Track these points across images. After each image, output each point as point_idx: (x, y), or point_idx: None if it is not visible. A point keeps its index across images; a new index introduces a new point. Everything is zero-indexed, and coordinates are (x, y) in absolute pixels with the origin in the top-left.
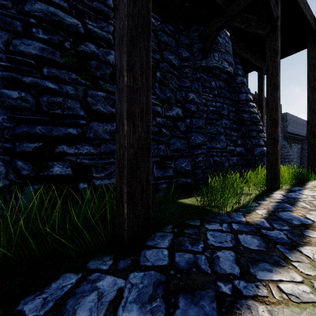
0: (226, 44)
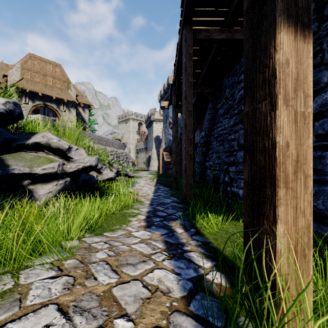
0: None
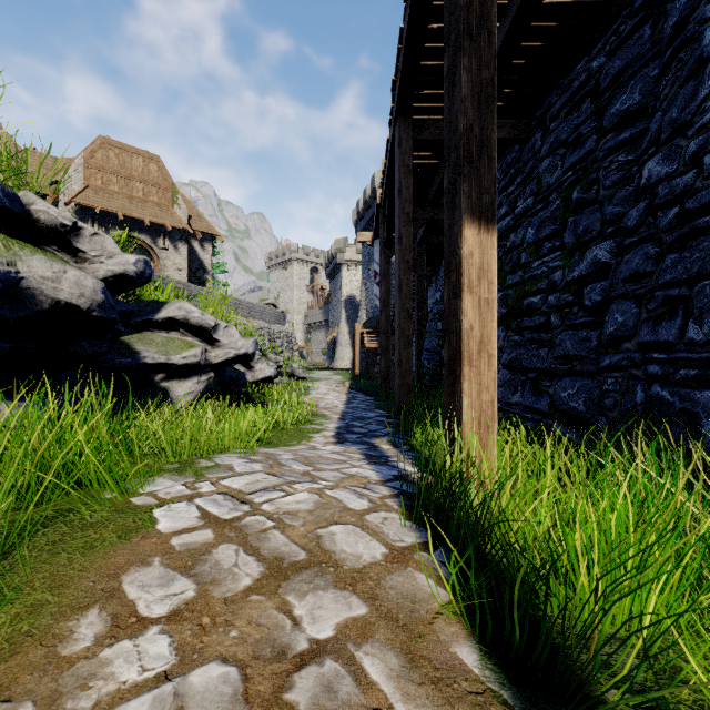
0: None
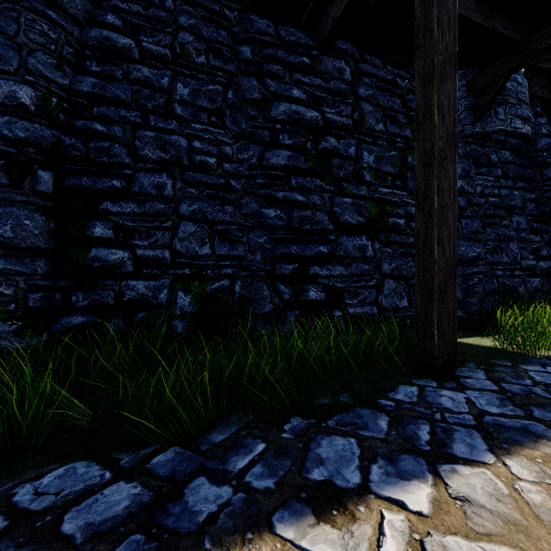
0: (518, 89)
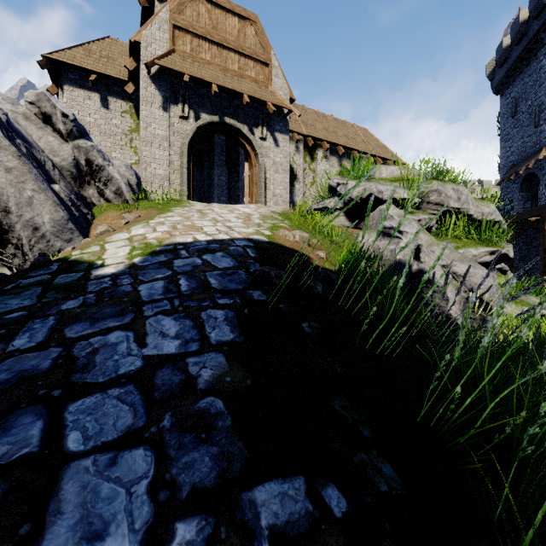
0: None
